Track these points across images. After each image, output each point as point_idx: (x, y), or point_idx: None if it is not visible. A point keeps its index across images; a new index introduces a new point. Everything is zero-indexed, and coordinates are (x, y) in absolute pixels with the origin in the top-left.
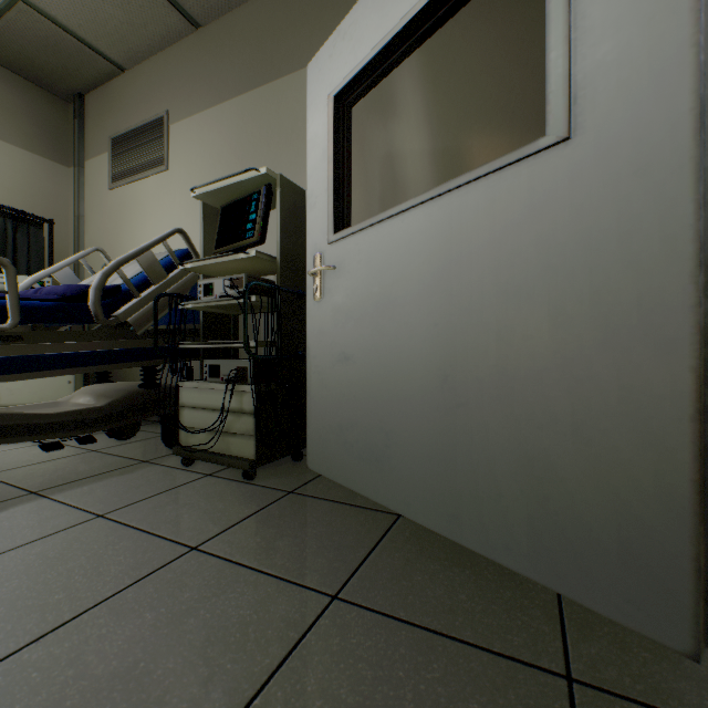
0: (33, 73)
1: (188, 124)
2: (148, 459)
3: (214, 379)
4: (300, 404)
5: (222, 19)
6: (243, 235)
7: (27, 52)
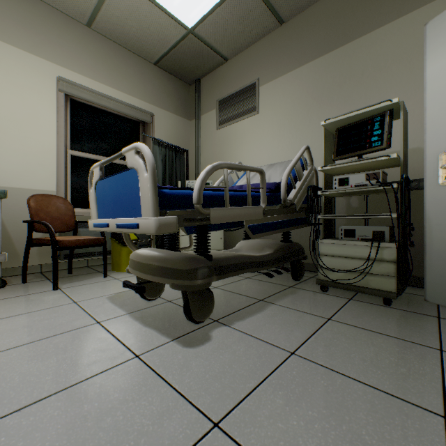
0: (180, 72)
1: (273, 84)
2: (290, 285)
3: (348, 239)
4: (405, 256)
5: (301, 14)
6: (368, 145)
7: (181, 61)
